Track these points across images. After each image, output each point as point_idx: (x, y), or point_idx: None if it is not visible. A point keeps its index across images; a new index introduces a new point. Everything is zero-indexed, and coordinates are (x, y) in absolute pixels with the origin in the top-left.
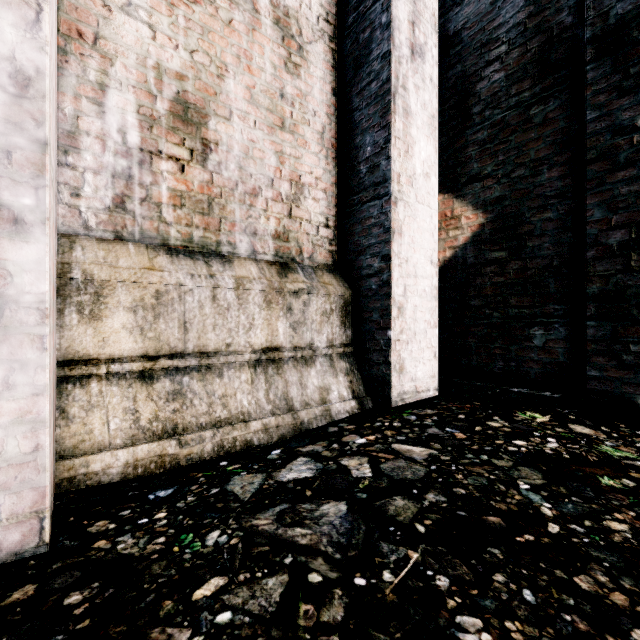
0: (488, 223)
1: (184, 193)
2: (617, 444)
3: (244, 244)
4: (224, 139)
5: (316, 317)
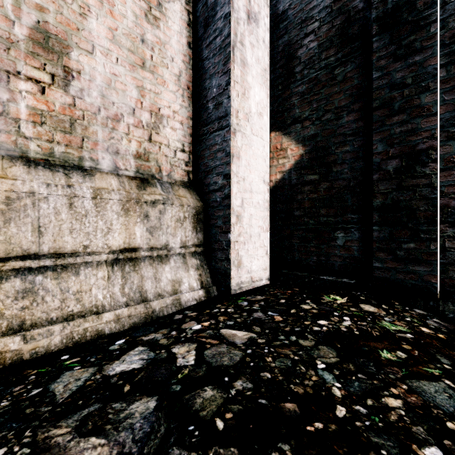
0: (306, 154)
1: (45, 112)
2: (393, 319)
3: (106, 161)
4: (86, 69)
5: (171, 223)
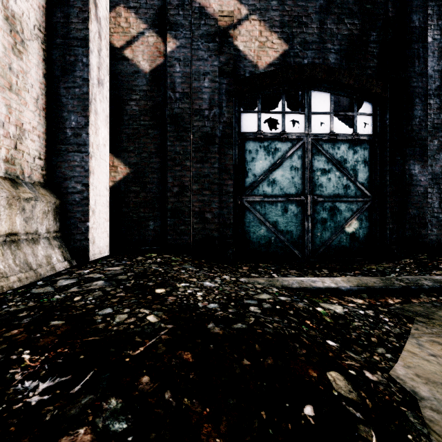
0: (131, 173)
1: None
2: (176, 257)
3: None
4: None
5: (40, 215)
